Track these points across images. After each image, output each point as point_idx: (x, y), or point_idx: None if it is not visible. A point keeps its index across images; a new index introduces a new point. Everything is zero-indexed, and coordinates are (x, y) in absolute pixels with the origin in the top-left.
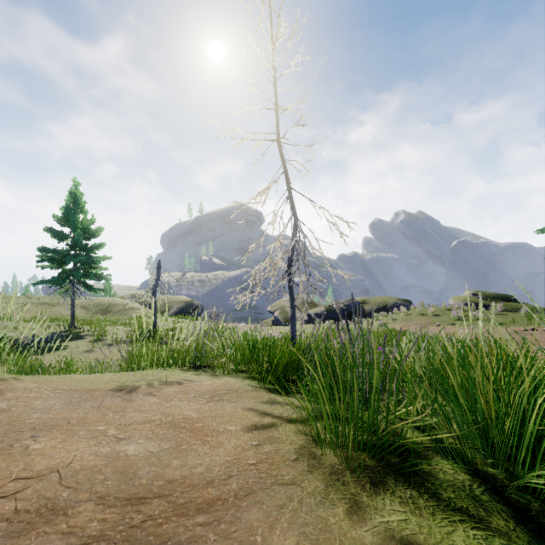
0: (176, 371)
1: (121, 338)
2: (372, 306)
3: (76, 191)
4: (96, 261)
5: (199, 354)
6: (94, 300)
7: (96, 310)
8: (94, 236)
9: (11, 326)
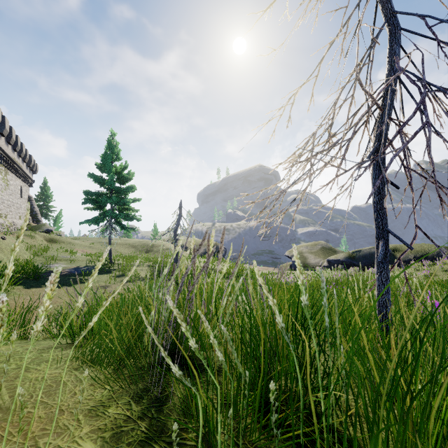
0: (96, 386)
1: (140, 275)
2: (407, 254)
3: (112, 140)
4: (126, 201)
5: (178, 327)
6: (142, 241)
7: (142, 249)
8: (127, 180)
9: (70, 259)
